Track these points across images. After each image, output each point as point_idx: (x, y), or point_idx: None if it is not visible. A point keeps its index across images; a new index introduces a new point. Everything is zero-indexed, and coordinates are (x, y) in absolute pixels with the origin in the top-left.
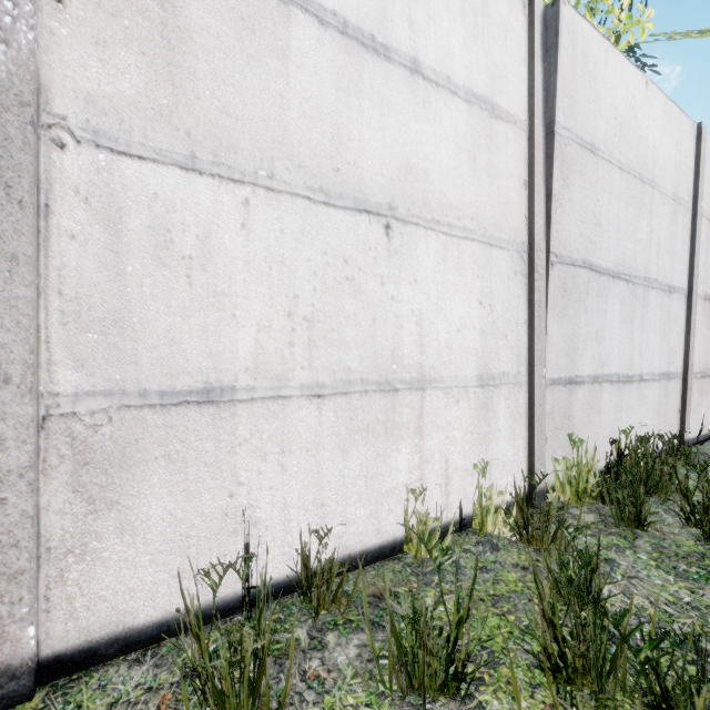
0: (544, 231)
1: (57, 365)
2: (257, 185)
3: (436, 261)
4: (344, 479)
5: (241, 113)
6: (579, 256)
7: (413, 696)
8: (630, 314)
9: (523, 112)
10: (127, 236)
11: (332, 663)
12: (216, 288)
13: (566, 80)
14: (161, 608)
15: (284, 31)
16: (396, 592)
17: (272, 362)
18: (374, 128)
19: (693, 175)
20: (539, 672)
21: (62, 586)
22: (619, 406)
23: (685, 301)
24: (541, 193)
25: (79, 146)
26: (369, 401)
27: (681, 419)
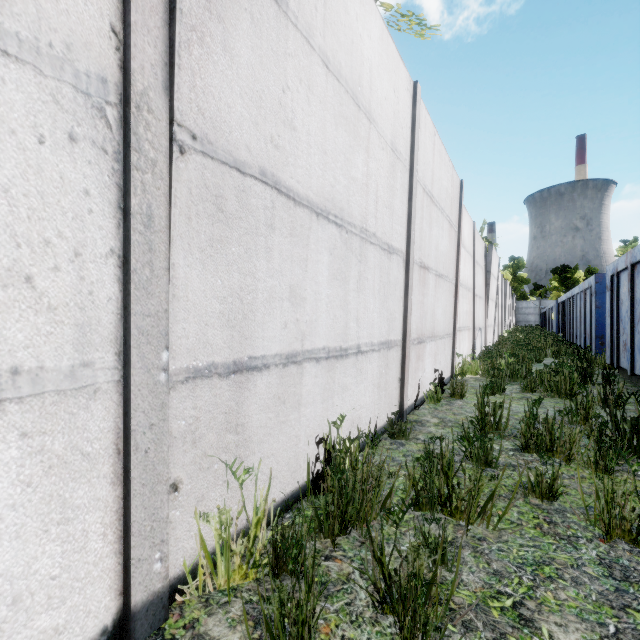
0: (163, 78)
1: None
2: None
3: None
4: None
5: None
6: (253, 160)
7: None
8: (344, 270)
9: None
10: None
11: None
12: None
13: None
14: None
15: None
16: None
17: None
18: None
19: (411, 135)
20: None
21: None
22: (330, 390)
23: (404, 265)
24: None
25: None
26: None
27: (401, 389)
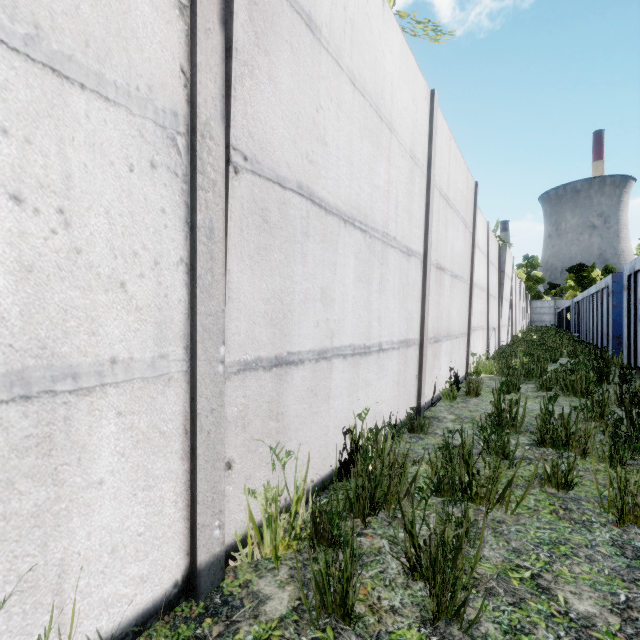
0: (221, 108)
1: None
2: None
3: None
4: None
5: None
6: (292, 175)
7: None
8: (367, 272)
9: None
10: None
11: None
12: None
13: None
14: None
15: None
16: None
17: None
18: None
19: (428, 141)
20: None
21: None
22: (355, 385)
23: (421, 266)
24: (216, 40)
25: None
26: None
27: (419, 386)
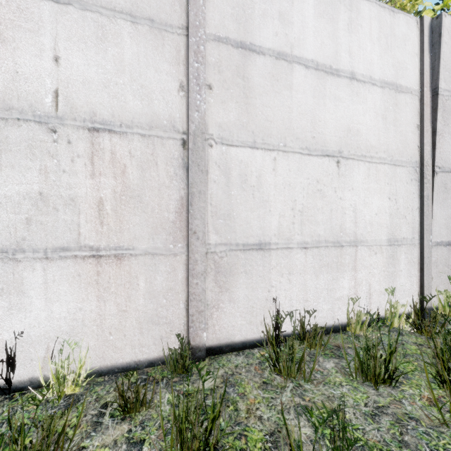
0: (430, 153)
1: (210, 232)
2: (279, 150)
3: (363, 177)
4: (317, 289)
5: (272, 119)
6: None
7: (367, 382)
8: None
9: (416, 85)
10: (231, 179)
11: (324, 367)
12: (263, 199)
13: (446, 61)
14: (243, 336)
15: (290, 76)
16: (357, 337)
17: (285, 231)
18: (331, 112)
19: None
20: (434, 384)
21: (211, 319)
22: None
23: None
24: (429, 131)
25: (216, 145)
26: (329, 251)
27: None
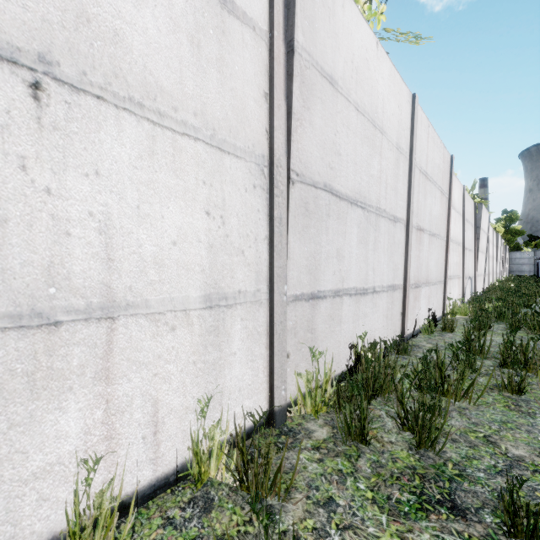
0: (285, 148)
1: None
2: None
3: (137, 153)
4: None
5: None
6: (321, 179)
7: None
8: (365, 237)
9: (263, 22)
10: None
11: None
12: None
13: (305, 3)
14: None
15: None
16: None
17: None
18: None
19: (410, 133)
20: None
21: None
22: (357, 315)
23: (404, 229)
24: (282, 109)
25: None
26: None
27: (402, 320)
